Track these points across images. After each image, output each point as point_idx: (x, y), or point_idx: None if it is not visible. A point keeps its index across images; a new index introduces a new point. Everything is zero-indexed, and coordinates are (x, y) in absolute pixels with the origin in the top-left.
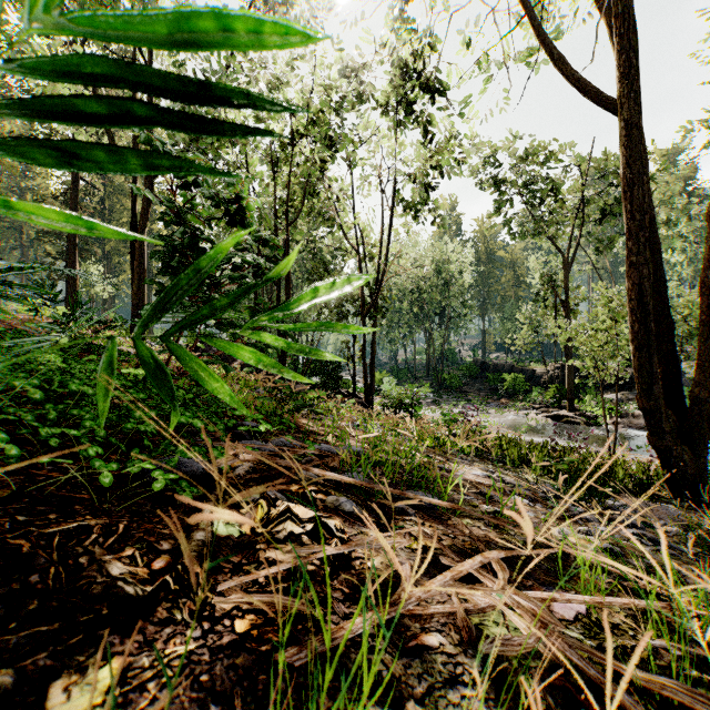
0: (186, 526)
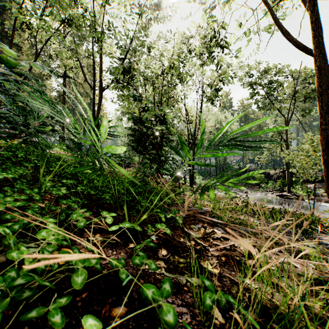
0: (186, 234)
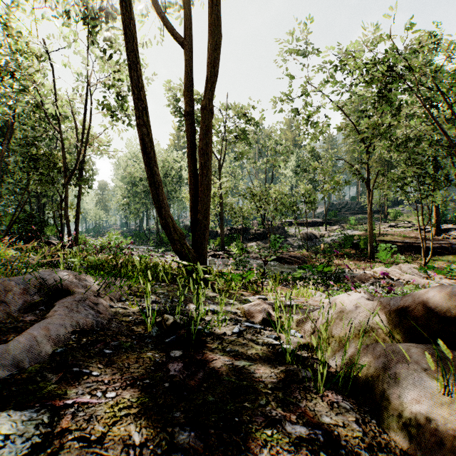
0: None
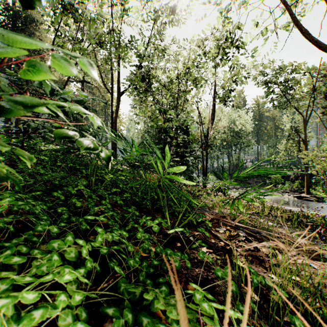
0: (214, 236)
